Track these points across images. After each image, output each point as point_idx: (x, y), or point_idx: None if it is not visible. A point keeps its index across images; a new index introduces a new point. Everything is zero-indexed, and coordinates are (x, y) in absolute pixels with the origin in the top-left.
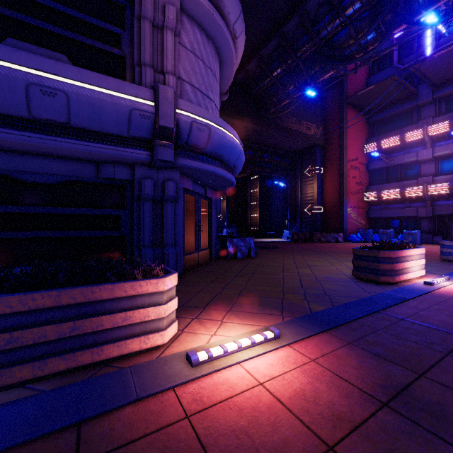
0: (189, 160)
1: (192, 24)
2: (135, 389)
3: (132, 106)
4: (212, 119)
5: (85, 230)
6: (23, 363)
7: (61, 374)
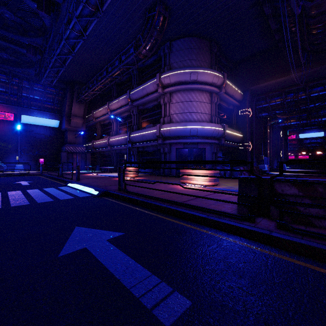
0: (167, 141)
1: (176, 93)
2: None
3: (153, 133)
4: (171, 126)
5: None
6: None
7: None
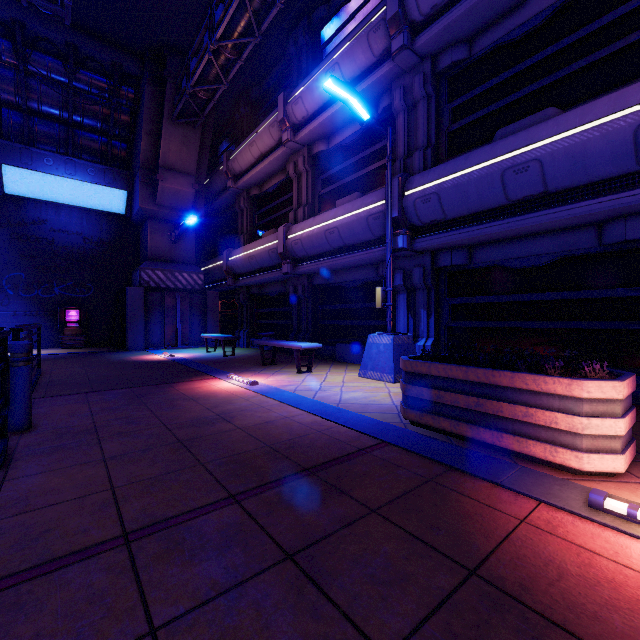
0: None
1: None
2: (505, 478)
3: (639, 120)
4: None
5: (582, 320)
6: (445, 417)
7: (470, 441)
